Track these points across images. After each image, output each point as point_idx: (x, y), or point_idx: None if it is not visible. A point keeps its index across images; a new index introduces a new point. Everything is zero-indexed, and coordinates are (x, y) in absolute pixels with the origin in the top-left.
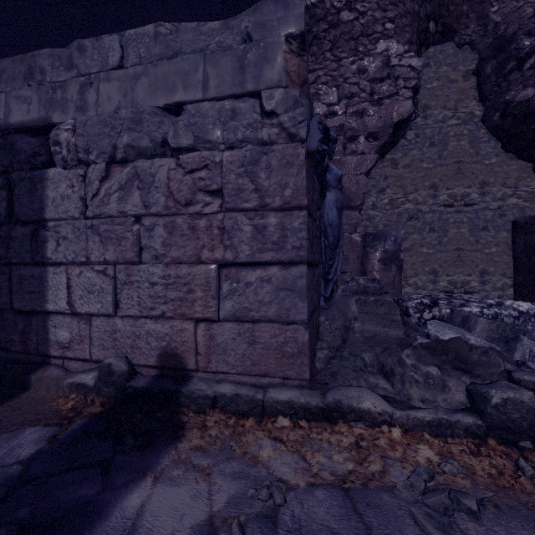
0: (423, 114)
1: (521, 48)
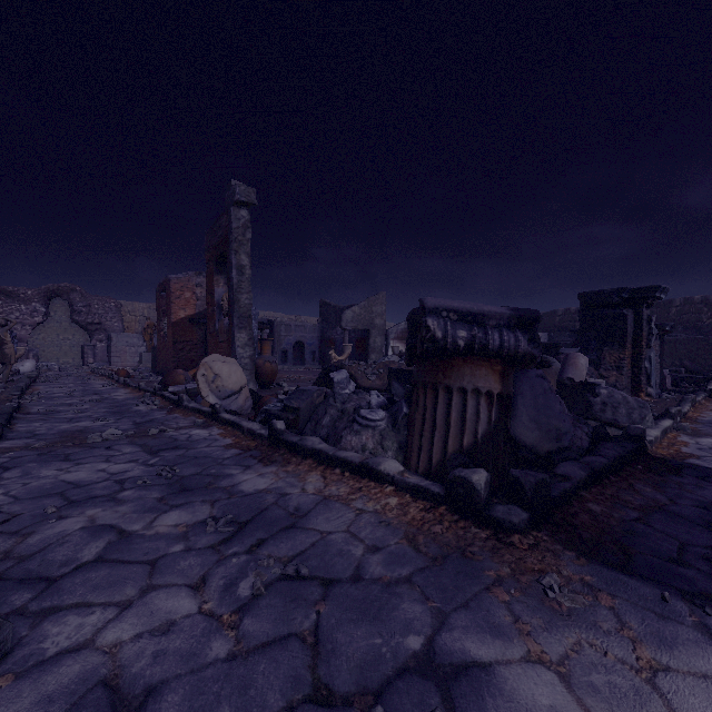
0: (55, 313)
1: (75, 308)
